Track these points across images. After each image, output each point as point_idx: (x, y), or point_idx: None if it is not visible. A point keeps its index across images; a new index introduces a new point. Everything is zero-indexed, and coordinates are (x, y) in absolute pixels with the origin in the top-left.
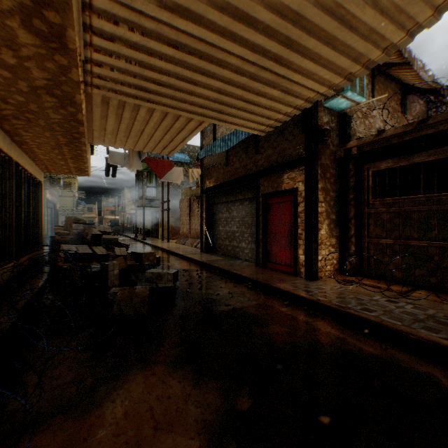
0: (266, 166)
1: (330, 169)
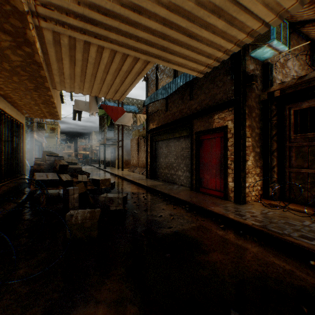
0: (199, 109)
1: (255, 110)
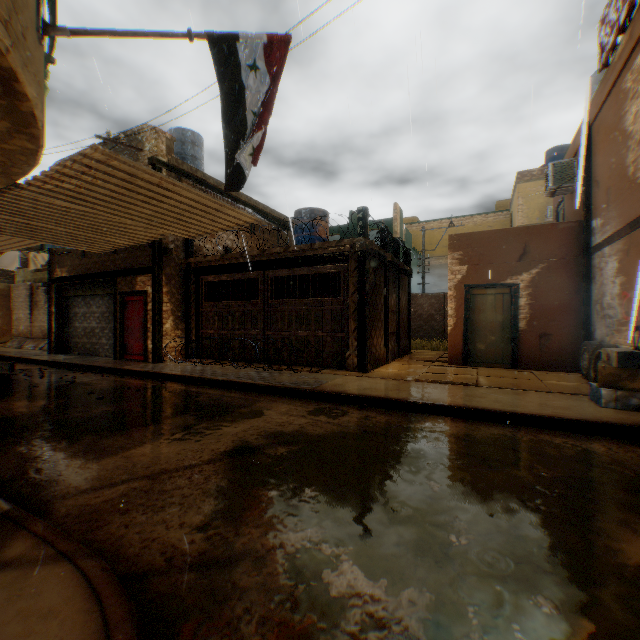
0: (124, 267)
1: (175, 277)
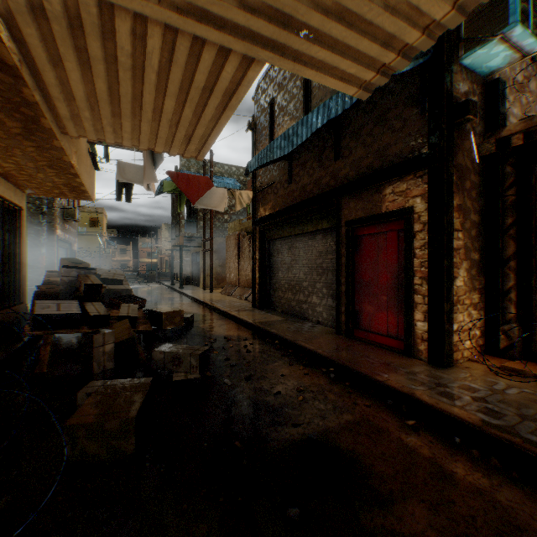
0: (353, 176)
1: (469, 175)
